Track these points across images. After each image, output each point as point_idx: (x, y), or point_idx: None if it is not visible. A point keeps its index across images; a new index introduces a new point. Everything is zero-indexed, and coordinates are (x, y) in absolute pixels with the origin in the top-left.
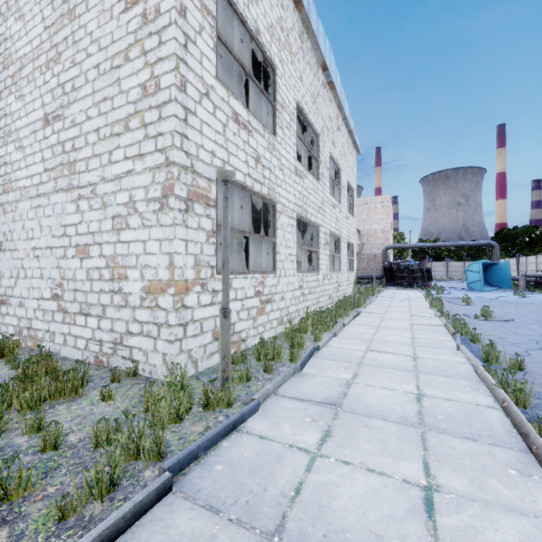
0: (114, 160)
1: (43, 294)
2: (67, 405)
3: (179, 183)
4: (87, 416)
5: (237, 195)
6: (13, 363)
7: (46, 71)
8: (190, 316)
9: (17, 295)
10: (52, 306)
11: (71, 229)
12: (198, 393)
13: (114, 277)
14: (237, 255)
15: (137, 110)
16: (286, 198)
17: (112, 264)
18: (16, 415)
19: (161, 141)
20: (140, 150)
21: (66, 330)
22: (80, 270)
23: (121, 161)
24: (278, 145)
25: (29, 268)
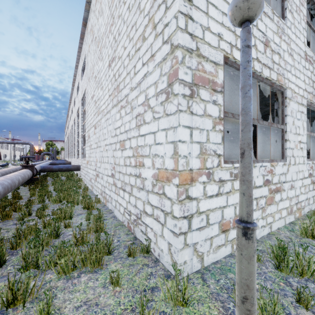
0: (137, 71)
1: (108, 173)
2: (88, 277)
3: (184, 67)
4: (91, 306)
5: (238, 92)
6: (86, 217)
7: (109, 35)
8: (195, 207)
9: (101, 172)
10: (111, 181)
11: (118, 130)
12: (203, 314)
13: (137, 164)
14: (233, 146)
15: (150, 18)
16: (295, 84)
17: (135, 154)
18: (53, 278)
19: (166, 32)
20: (151, 52)
21: (116, 198)
22: (121, 158)
23: (140, 69)
24: (287, 29)
25: (104, 157)
